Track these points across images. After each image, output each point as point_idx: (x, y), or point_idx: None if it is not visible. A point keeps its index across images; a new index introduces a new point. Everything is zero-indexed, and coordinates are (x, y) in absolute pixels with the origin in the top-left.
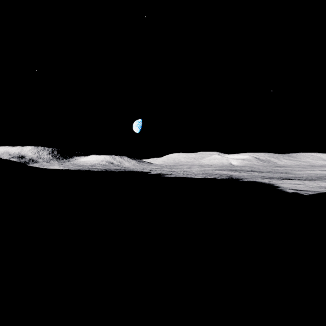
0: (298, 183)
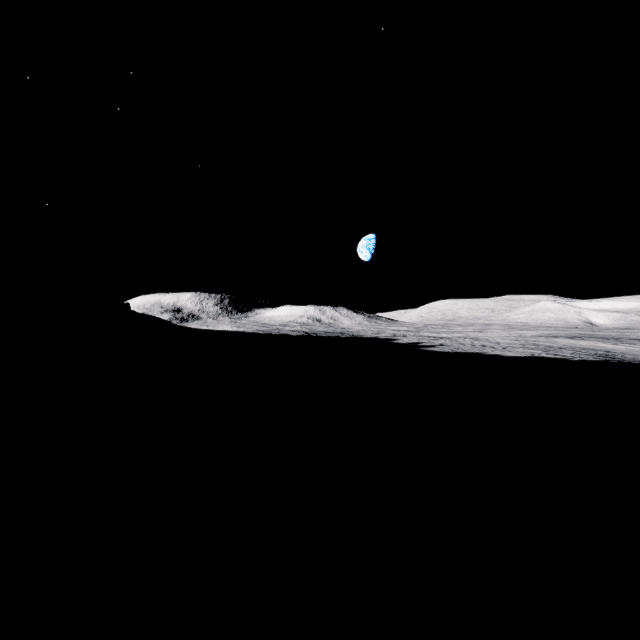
0: None
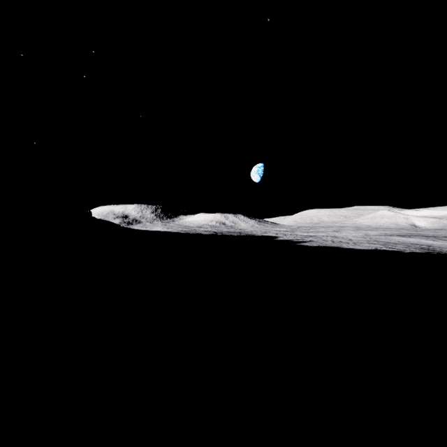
0: None
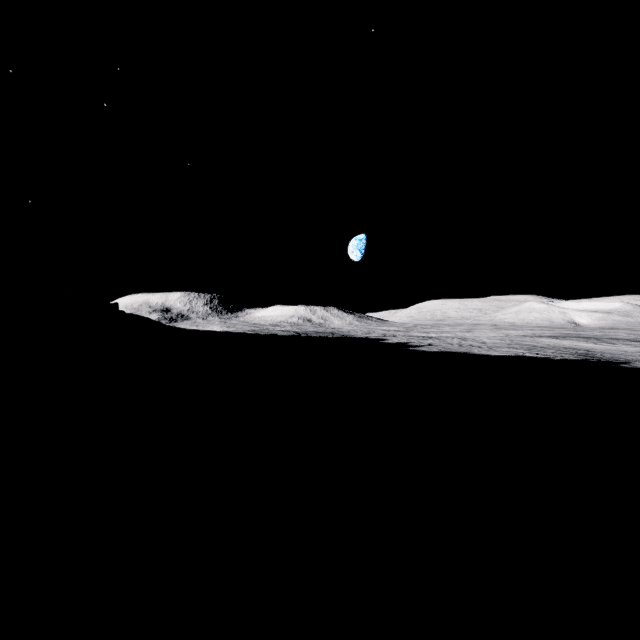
0: None
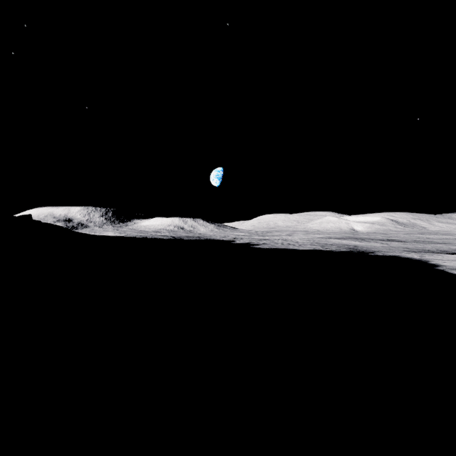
0: None
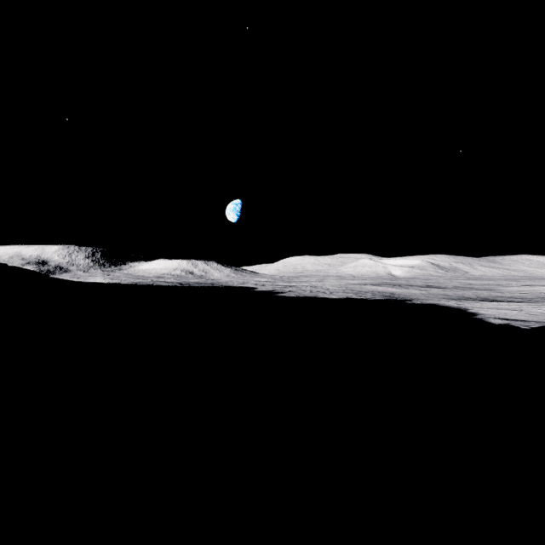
0: (508, 307)
